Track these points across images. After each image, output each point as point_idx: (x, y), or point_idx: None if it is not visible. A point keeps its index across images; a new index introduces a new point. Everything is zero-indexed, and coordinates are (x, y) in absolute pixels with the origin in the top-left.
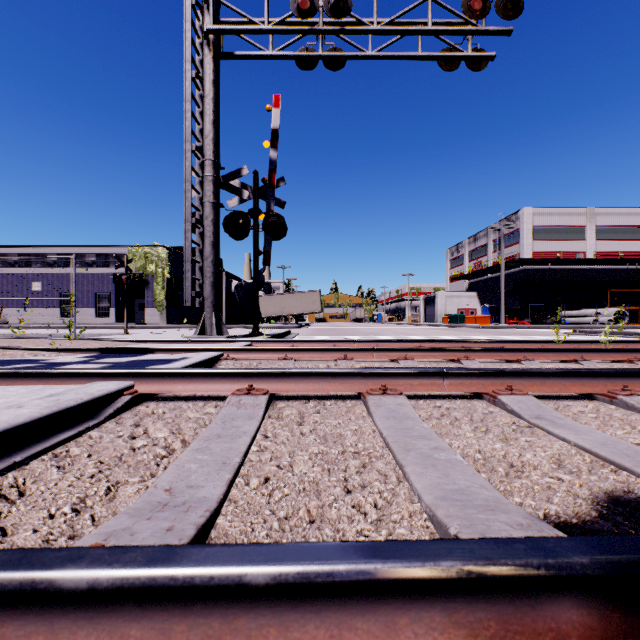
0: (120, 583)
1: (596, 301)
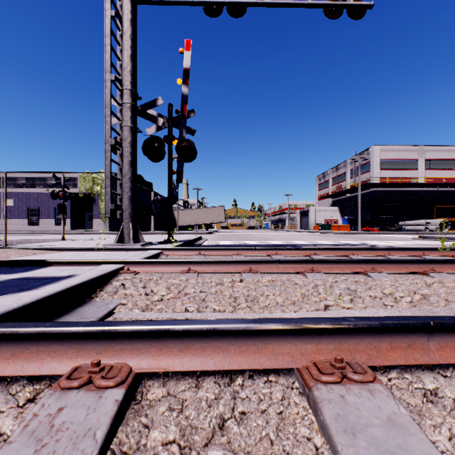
0: None
1: (425, 214)
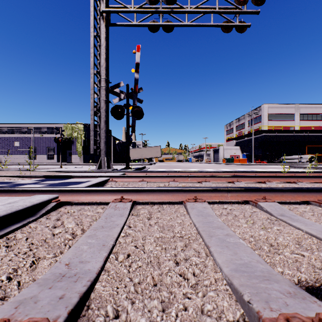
0: None
1: (300, 151)
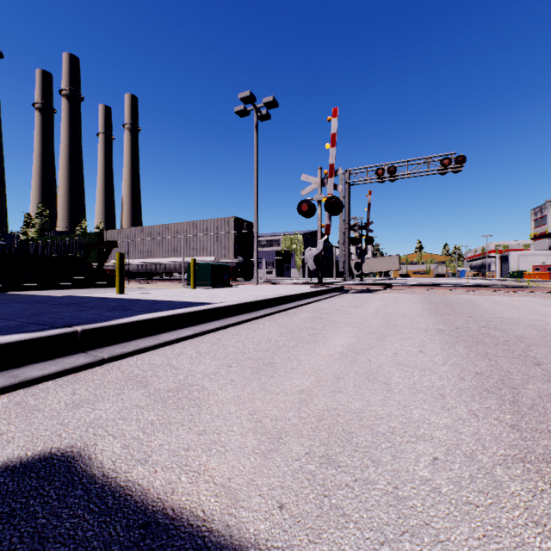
0: (368, 284)
1: None
